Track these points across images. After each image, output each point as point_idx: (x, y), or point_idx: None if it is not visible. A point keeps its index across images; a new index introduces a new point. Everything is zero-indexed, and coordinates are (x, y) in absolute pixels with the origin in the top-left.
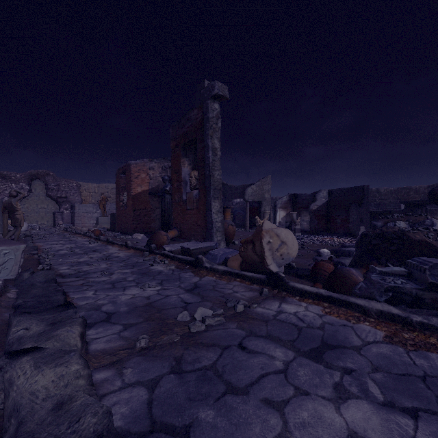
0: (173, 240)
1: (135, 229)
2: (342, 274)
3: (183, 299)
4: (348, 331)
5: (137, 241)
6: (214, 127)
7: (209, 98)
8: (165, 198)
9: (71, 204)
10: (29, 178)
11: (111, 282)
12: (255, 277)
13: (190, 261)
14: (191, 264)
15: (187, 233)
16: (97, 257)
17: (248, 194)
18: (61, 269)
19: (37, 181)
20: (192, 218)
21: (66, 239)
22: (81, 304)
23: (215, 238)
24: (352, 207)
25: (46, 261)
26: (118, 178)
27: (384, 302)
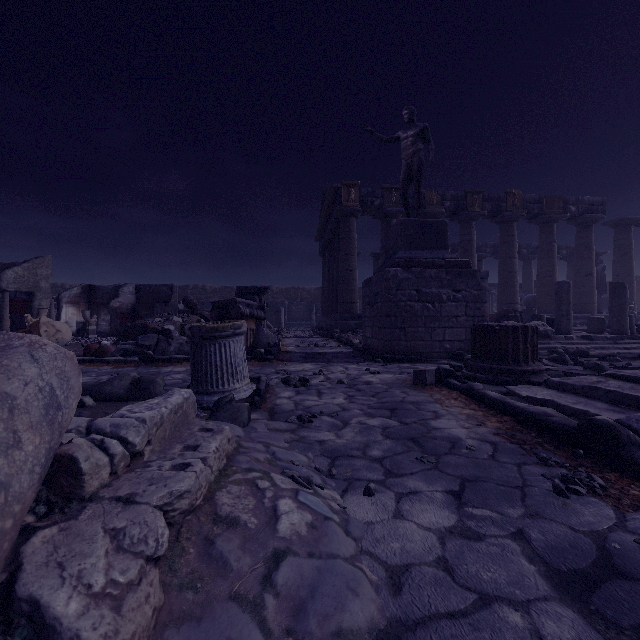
0: None
1: None
2: (103, 348)
3: None
4: (95, 369)
5: None
6: None
7: None
8: None
9: None
10: None
11: None
12: None
13: None
14: None
15: None
16: None
17: (8, 279)
18: None
19: None
20: None
21: None
22: None
23: None
24: (157, 305)
25: None
26: None
27: (120, 356)
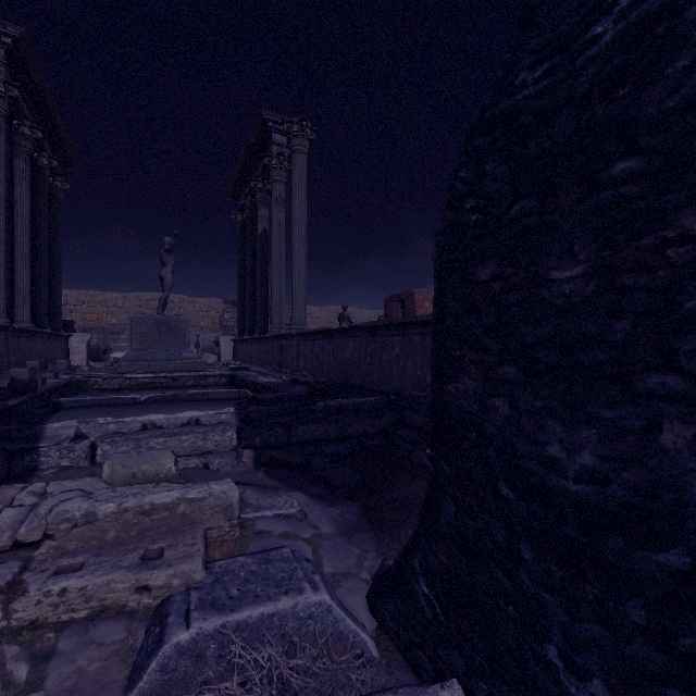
0: None
1: None
2: None
3: None
4: None
5: None
6: None
7: None
8: None
9: None
10: None
11: None
12: None
13: None
14: None
15: None
16: None
17: None
18: None
19: None
20: None
21: None
22: None
23: None
24: None
25: None
26: (390, 306)
27: None
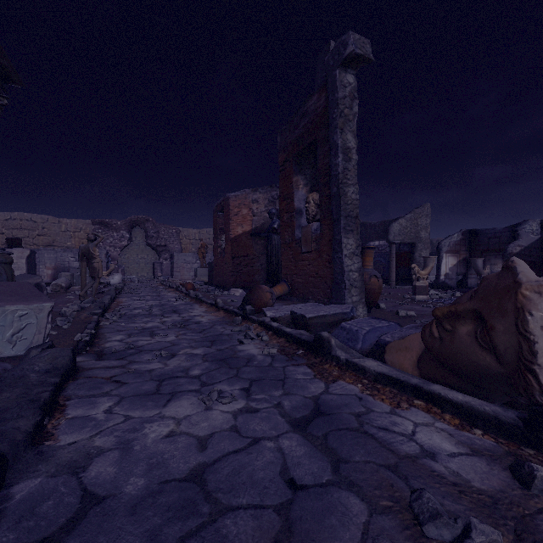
0: (282, 299)
1: (234, 283)
2: None
3: (285, 461)
4: None
5: (232, 300)
6: (346, 114)
7: (337, 67)
8: (272, 240)
9: (170, 254)
10: (129, 225)
11: (160, 378)
12: (477, 410)
13: (306, 340)
14: (308, 347)
15: (302, 288)
16: (171, 322)
17: (394, 232)
18: (110, 341)
19: (138, 228)
20: (310, 266)
21: (154, 294)
22: (60, 444)
23: (348, 298)
24: None
25: (106, 324)
26: (216, 217)
27: None
